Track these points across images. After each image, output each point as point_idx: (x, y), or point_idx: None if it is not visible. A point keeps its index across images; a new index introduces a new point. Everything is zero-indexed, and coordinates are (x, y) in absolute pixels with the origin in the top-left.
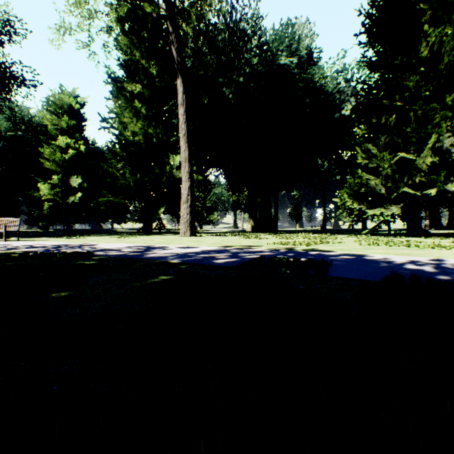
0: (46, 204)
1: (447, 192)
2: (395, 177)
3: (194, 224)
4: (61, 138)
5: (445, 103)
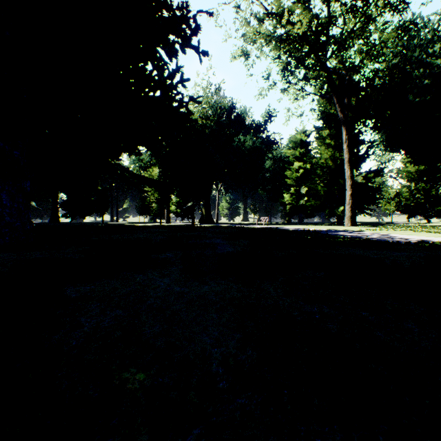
0: (287, 206)
1: None
2: None
3: (353, 218)
4: (295, 163)
5: None
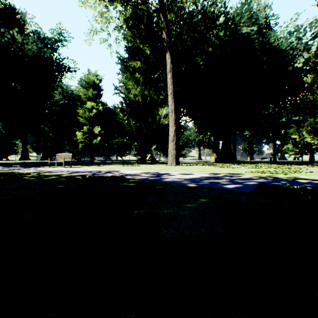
0: (80, 145)
1: None
2: None
3: (178, 157)
4: (88, 103)
5: None
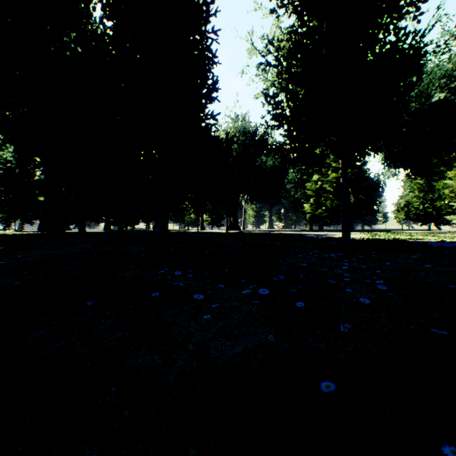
0: (307, 215)
1: None
2: None
3: None
4: (314, 176)
5: None
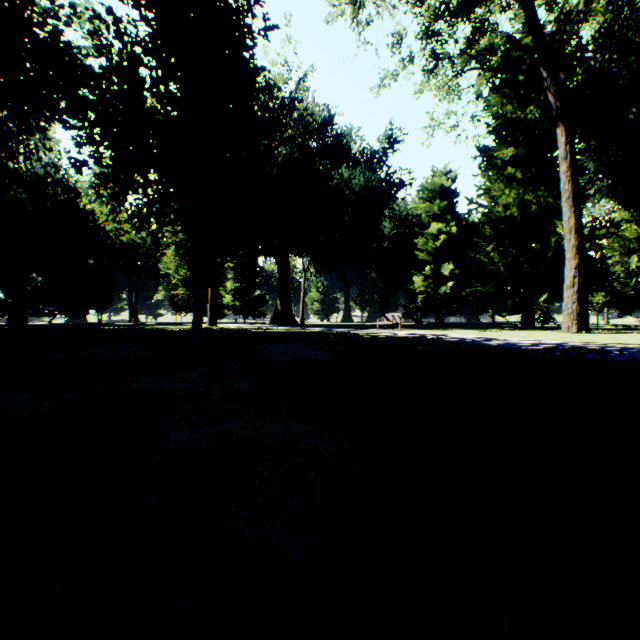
0: (419, 297)
1: None
2: None
3: (583, 316)
4: (432, 225)
5: None
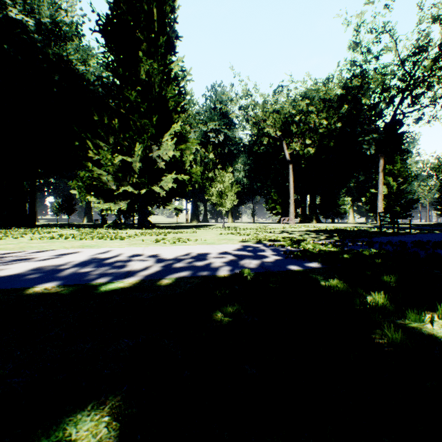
0: None
1: (156, 193)
2: (119, 176)
3: None
4: None
5: (153, 122)
